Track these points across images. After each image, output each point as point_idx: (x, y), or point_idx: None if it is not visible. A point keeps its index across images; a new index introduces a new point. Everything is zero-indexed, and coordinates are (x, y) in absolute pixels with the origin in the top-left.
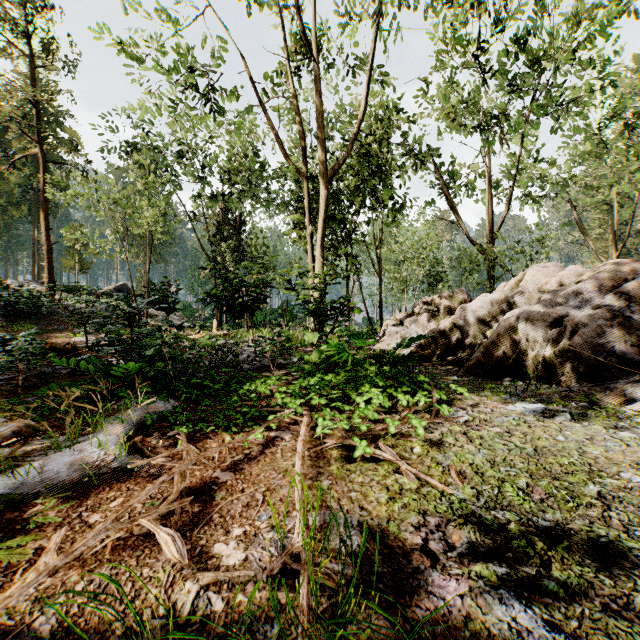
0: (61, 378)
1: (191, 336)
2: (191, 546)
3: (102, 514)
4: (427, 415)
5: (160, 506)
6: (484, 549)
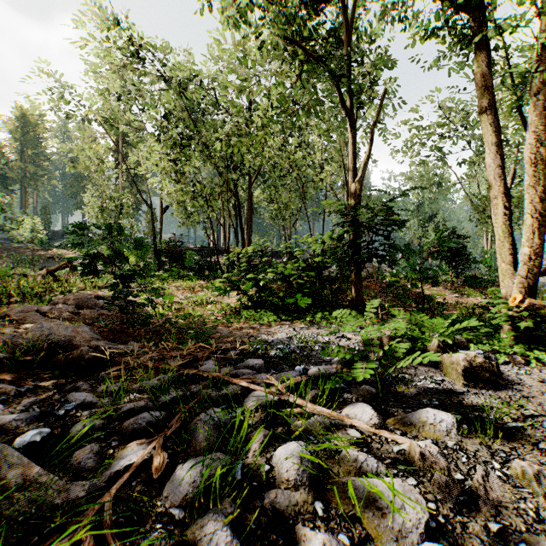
0: None
1: None
2: None
3: None
4: None
5: None
6: None
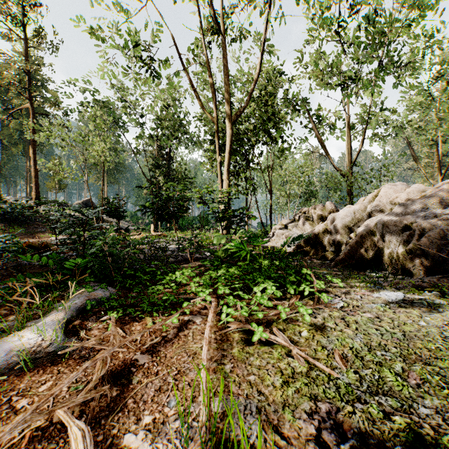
0: (33, 268)
1: (134, 236)
2: (103, 436)
3: (30, 399)
4: (310, 301)
5: (78, 395)
6: (374, 440)
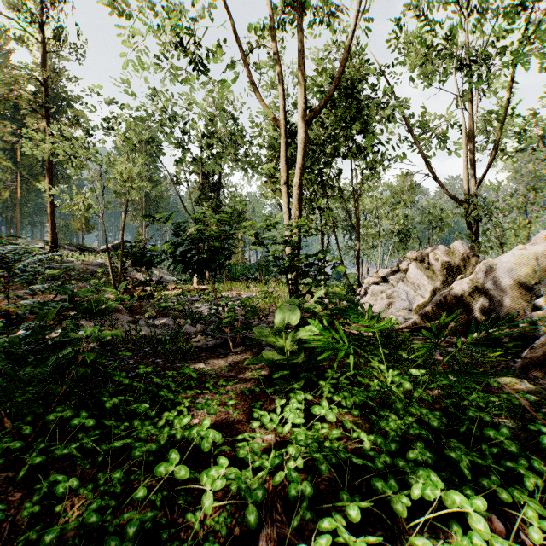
0: None
1: (167, 292)
2: None
3: None
4: None
5: None
6: None
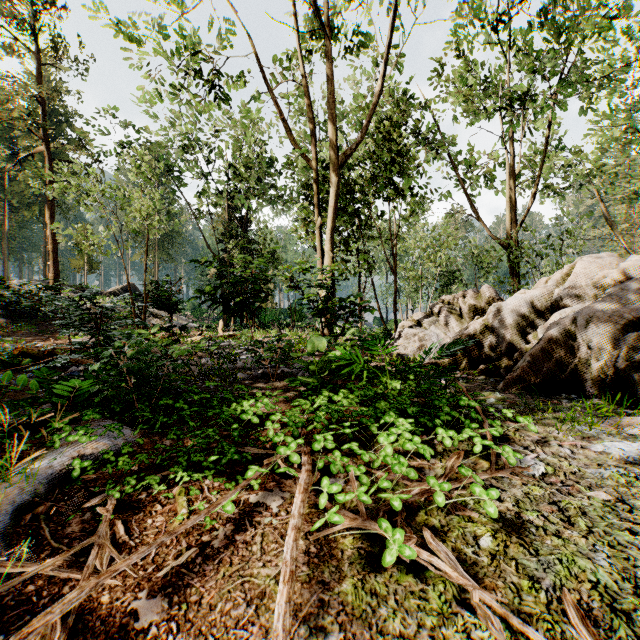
0: (20, 391)
1: (193, 337)
2: None
3: None
4: (482, 462)
5: None
6: None
